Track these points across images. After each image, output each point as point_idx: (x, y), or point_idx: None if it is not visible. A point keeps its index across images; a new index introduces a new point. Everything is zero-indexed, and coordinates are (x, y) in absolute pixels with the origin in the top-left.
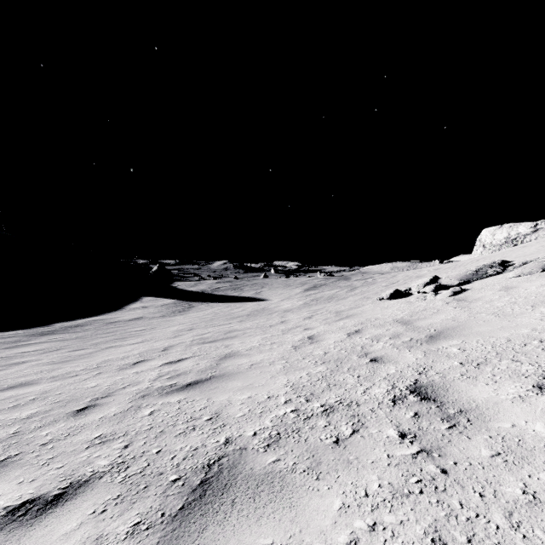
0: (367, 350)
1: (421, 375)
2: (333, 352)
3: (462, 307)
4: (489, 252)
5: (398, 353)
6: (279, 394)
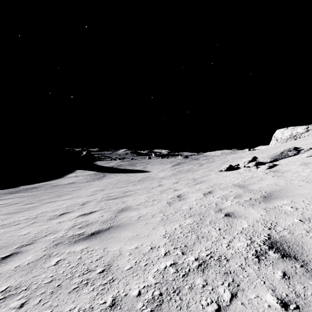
0: (220, 206)
1: (271, 231)
2: (196, 207)
3: (278, 176)
4: (280, 143)
5: (244, 210)
6: (160, 245)
